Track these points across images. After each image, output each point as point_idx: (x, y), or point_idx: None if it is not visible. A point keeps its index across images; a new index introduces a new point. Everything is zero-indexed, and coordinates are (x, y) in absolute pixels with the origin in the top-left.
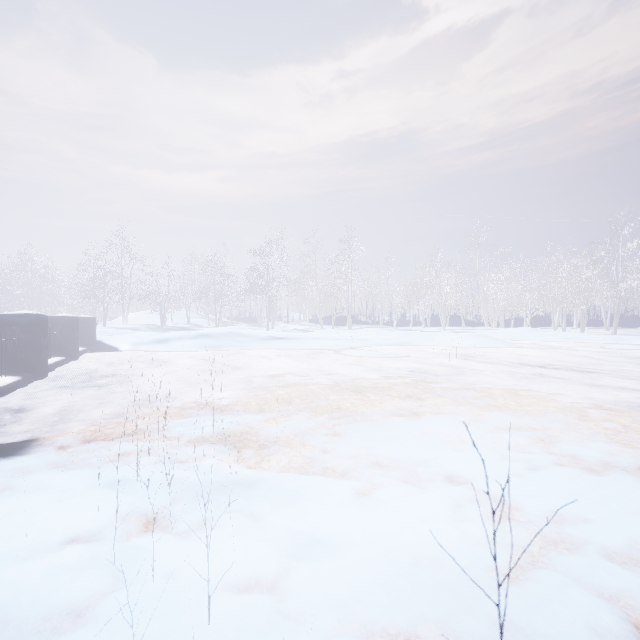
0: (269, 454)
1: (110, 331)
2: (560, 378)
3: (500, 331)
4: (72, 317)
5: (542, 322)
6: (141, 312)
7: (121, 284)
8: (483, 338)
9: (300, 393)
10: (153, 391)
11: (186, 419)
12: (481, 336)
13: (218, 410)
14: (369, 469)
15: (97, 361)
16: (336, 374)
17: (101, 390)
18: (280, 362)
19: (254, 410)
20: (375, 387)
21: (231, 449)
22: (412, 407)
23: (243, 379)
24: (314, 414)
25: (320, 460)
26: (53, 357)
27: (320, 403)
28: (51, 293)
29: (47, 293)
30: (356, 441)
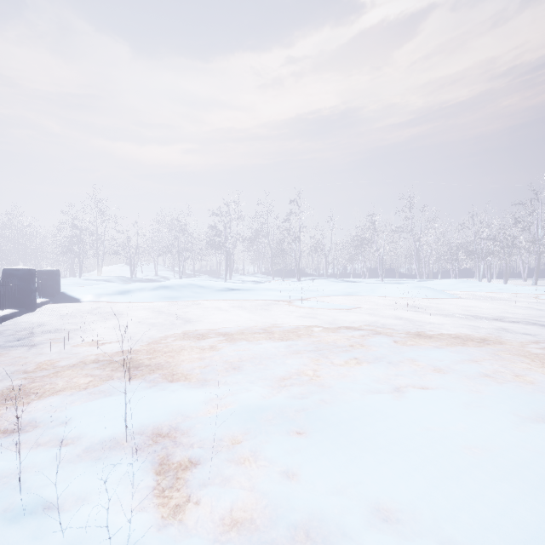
0: (201, 484)
1: (83, 282)
2: (527, 333)
3: (433, 282)
4: (27, 269)
5: (465, 274)
6: (115, 265)
7: (95, 240)
8: (425, 289)
9: (253, 355)
10: (88, 352)
11: (103, 402)
12: (422, 287)
13: (151, 383)
14: (370, 535)
15: (53, 313)
16: (291, 329)
17: (30, 351)
18: (234, 314)
19: (195, 383)
20: (336, 346)
21: (144, 470)
22: (388, 378)
23: (192, 335)
24: (269, 391)
25: (282, 504)
26: (4, 310)
27: (276, 371)
28: (34, 249)
29: (31, 249)
30: (333, 452)
